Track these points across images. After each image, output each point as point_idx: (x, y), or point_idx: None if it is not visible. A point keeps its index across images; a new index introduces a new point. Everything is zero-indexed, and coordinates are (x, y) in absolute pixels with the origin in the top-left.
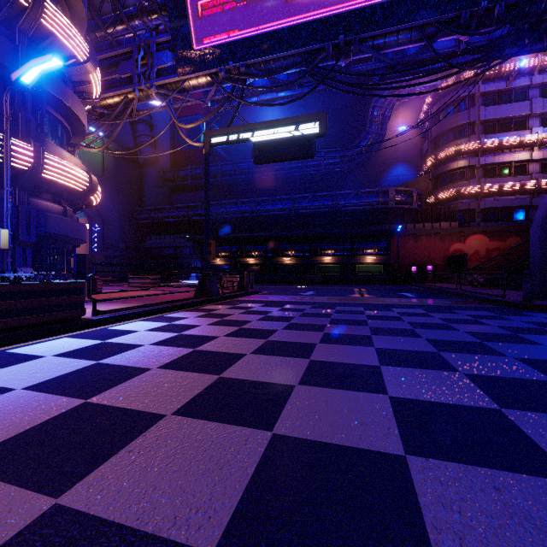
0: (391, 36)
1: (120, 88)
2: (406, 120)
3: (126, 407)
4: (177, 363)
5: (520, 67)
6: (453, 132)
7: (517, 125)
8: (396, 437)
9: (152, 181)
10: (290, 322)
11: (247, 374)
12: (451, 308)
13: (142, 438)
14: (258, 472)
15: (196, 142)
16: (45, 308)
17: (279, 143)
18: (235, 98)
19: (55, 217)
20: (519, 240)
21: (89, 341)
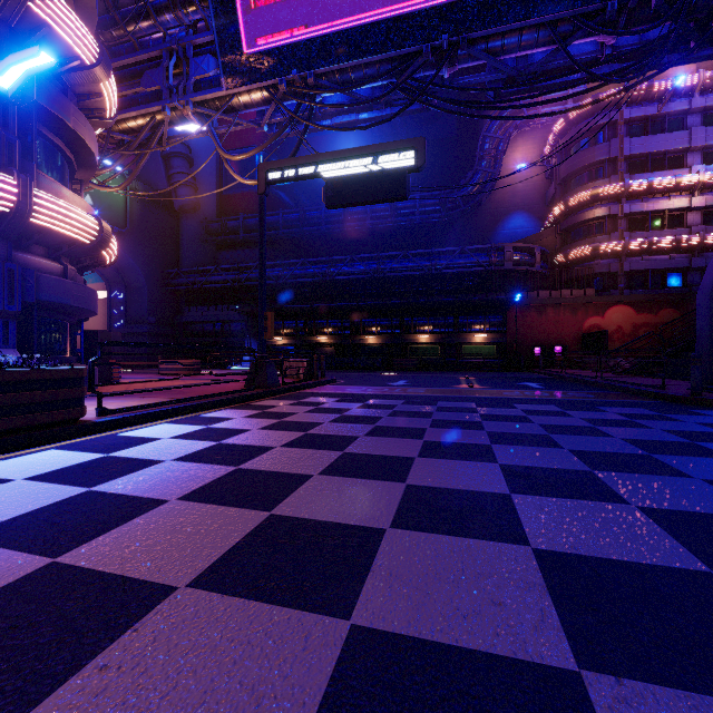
0: (512, 36)
1: (144, 106)
2: (526, 156)
3: (116, 572)
4: (208, 491)
5: (676, 86)
6: (588, 170)
7: (672, 162)
8: (556, 630)
9: (192, 234)
10: (375, 425)
11: (312, 510)
12: (594, 403)
13: (129, 637)
14: (325, 712)
15: (248, 179)
16: (23, 407)
17: (361, 179)
18: (301, 120)
19: (51, 279)
20: (674, 313)
21: (85, 455)
